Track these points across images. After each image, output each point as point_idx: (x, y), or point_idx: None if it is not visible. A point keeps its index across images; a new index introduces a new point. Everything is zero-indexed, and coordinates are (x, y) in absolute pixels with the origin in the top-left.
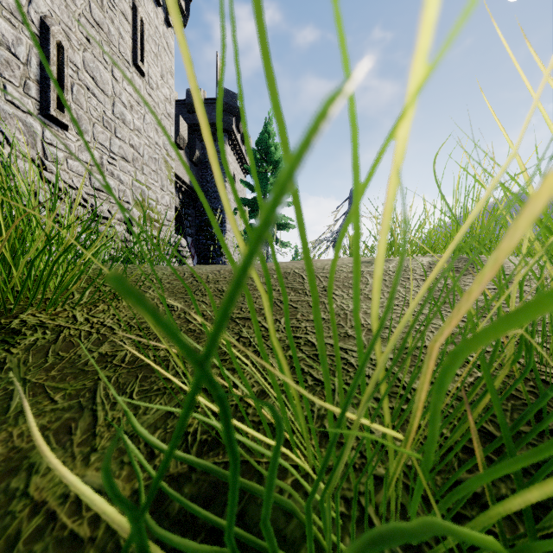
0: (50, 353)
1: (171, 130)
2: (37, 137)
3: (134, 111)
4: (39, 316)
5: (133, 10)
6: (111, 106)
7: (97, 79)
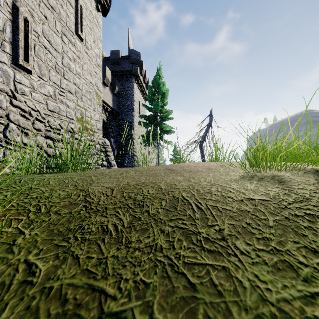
0: None
1: (100, 74)
2: (10, 78)
3: (76, 62)
4: None
5: (75, 0)
6: (61, 59)
7: (51, 42)
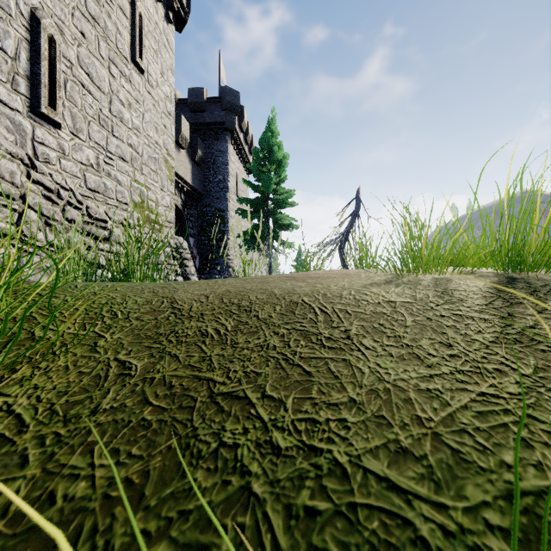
0: None
1: (172, 128)
2: (27, 136)
3: (132, 109)
4: None
5: (131, 5)
6: (107, 104)
7: (92, 76)
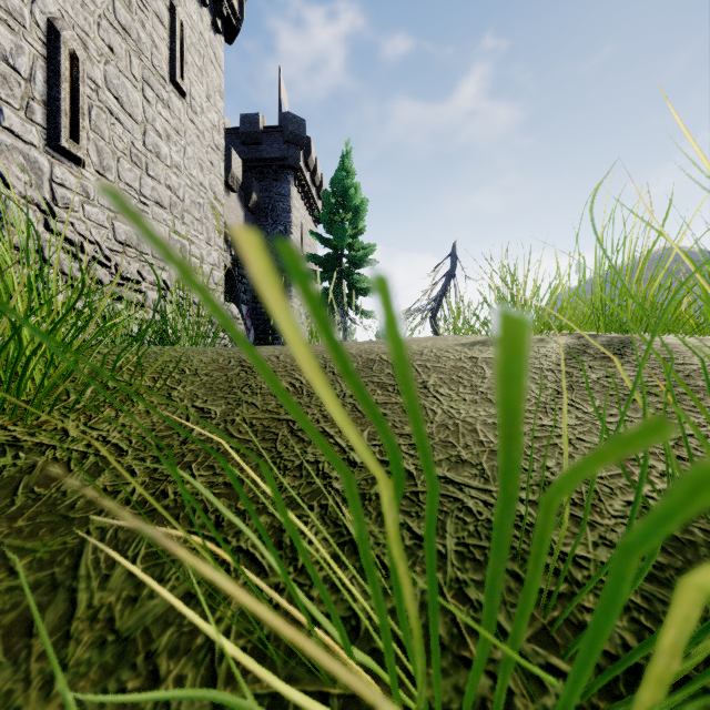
0: (21, 490)
1: (220, 166)
2: (44, 176)
3: (171, 141)
4: (12, 430)
5: (170, 11)
6: (141, 136)
7: (123, 101)
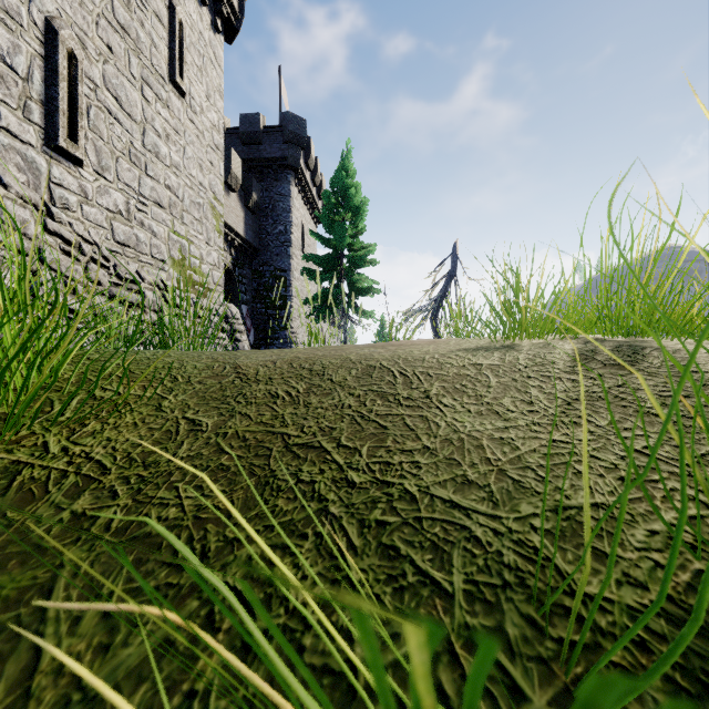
0: None
1: (220, 166)
2: (41, 176)
3: (171, 141)
4: None
5: (170, 10)
6: (140, 135)
7: (121, 100)
